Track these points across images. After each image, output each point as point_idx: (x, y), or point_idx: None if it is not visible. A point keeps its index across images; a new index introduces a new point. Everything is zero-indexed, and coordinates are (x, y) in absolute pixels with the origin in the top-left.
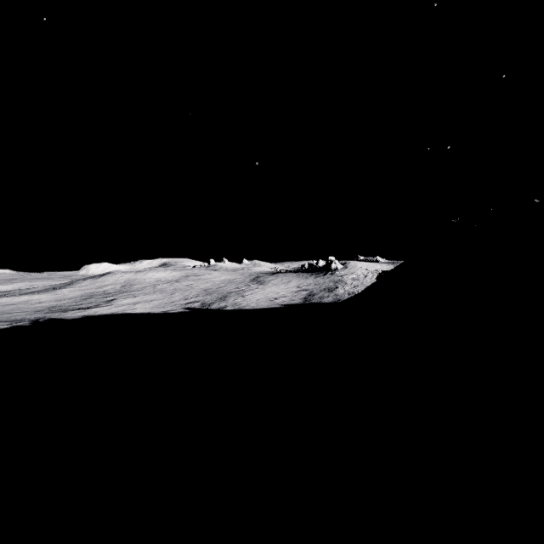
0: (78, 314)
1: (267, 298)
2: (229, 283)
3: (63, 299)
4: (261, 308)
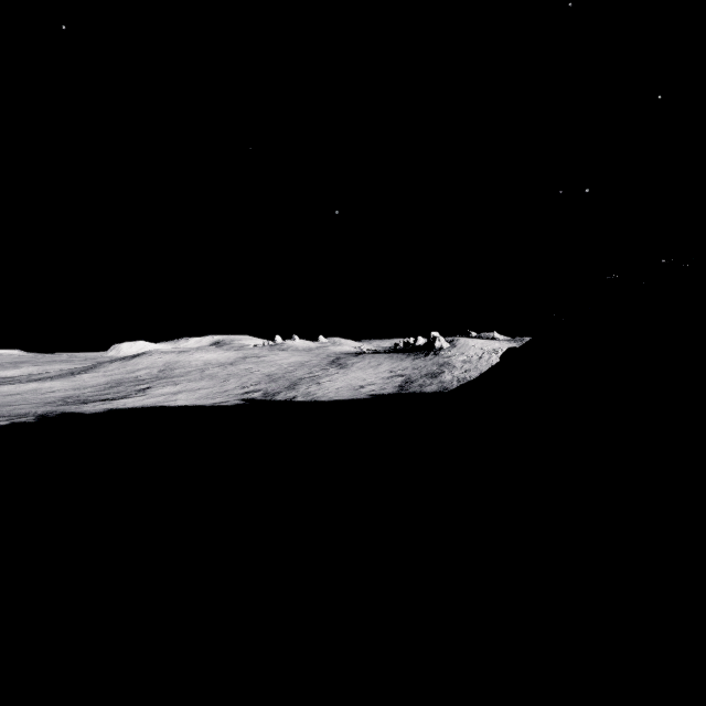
0: (100, 406)
1: (350, 387)
2: (301, 367)
3: (82, 387)
4: (342, 399)
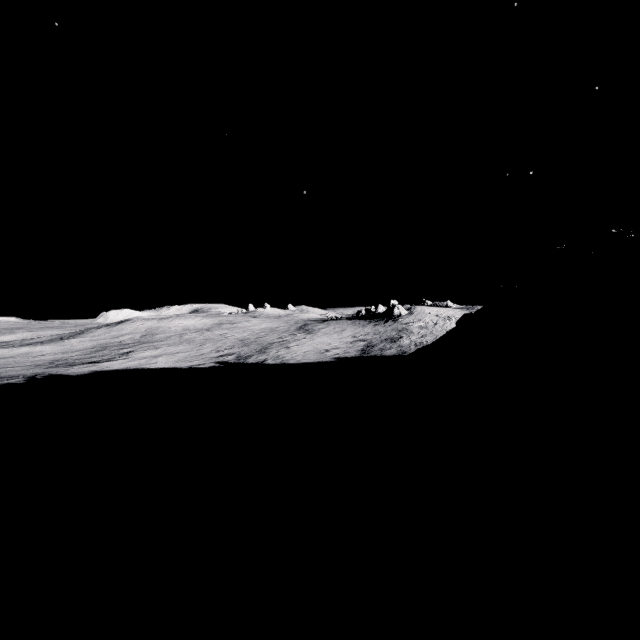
0: (86, 369)
1: (316, 350)
2: (271, 332)
3: (70, 351)
4: (309, 362)
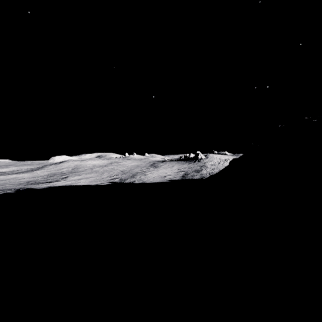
0: (45, 185)
1: (159, 176)
2: (137, 167)
3: (37, 177)
4: (156, 182)
